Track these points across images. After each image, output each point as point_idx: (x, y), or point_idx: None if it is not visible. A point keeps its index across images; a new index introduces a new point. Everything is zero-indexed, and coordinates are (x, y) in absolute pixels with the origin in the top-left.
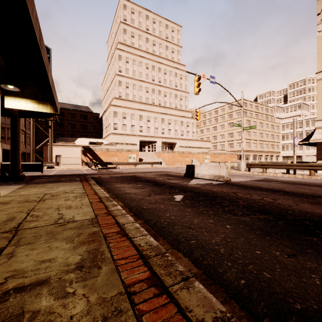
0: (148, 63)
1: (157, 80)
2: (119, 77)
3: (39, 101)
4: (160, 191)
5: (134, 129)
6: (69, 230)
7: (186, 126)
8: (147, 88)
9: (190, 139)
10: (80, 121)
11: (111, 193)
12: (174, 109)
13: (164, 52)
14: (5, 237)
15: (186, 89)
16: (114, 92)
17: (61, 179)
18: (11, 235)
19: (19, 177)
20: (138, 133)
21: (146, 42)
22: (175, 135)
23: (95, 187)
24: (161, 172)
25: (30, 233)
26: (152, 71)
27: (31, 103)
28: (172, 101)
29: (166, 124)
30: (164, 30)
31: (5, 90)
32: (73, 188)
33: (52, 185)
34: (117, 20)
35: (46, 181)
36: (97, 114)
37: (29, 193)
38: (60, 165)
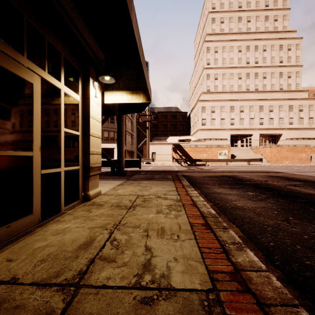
0: (240, 45)
1: (252, 61)
2: (207, 70)
3: (132, 92)
4: (302, 212)
5: (224, 122)
6: None
7: (298, 111)
8: (240, 74)
9: (306, 127)
10: (170, 121)
11: (212, 203)
12: (278, 92)
13: (263, 24)
14: (50, 313)
15: (298, 61)
16: (202, 87)
17: (154, 176)
18: (62, 305)
19: (123, 172)
20: (228, 127)
21: (238, 22)
22: (279, 124)
23: (191, 191)
24: (267, 172)
25: (88, 313)
26: (246, 52)
27: (126, 95)
28: (275, 82)
29: (265, 111)
30: None
31: (105, 86)
32: (165, 190)
33: (146, 183)
34: (205, 13)
35: (142, 178)
36: (185, 113)
37: (124, 192)
38: (155, 161)
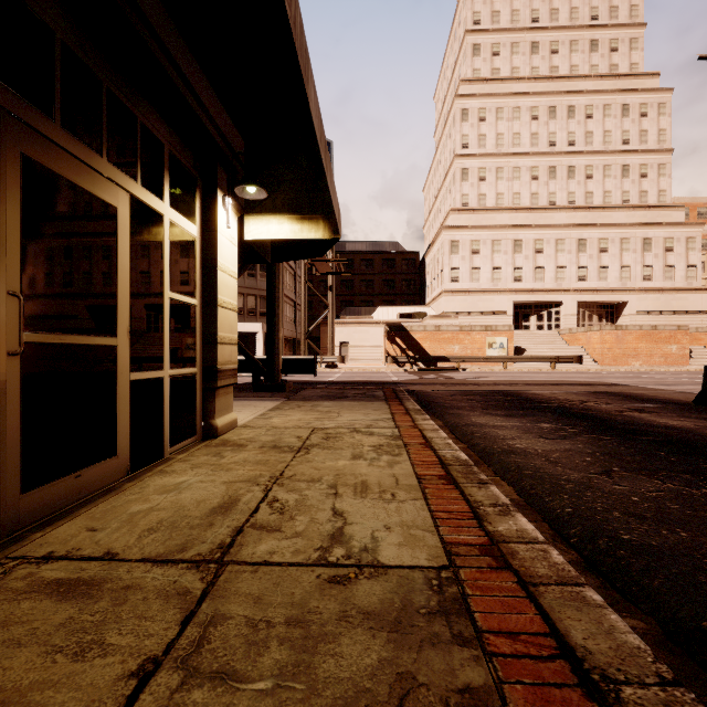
0: (536, 104)
1: (563, 141)
2: (462, 161)
3: (302, 216)
4: (642, 458)
5: (500, 275)
6: (362, 625)
7: (662, 251)
8: (535, 170)
9: (680, 287)
10: (381, 273)
11: (465, 444)
12: (618, 209)
13: (586, 59)
14: (184, 594)
15: (663, 141)
16: (451, 197)
17: (347, 392)
18: (201, 585)
19: (279, 384)
20: (509, 285)
21: (530, 53)
22: (622, 280)
23: (422, 421)
24: (590, 385)
25: (246, 594)
26: (548, 121)
27: (289, 223)
28: (613, 188)
29: (591, 252)
30: (586, 2)
31: (246, 204)
32: (370, 419)
33: (330, 406)
34: (457, 32)
35: (319, 396)
36: (415, 255)
37: (285, 423)
38: (347, 361)
